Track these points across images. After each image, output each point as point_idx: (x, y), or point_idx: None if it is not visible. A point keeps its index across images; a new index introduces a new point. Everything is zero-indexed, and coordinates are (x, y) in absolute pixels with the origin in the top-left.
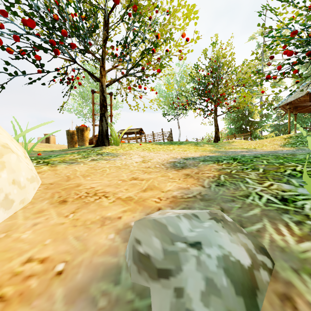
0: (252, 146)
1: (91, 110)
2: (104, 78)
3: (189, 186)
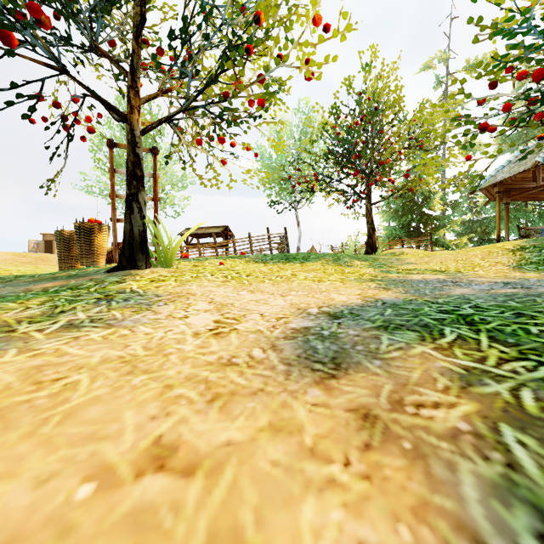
0: (451, 267)
1: None
2: (136, 114)
3: (412, 541)
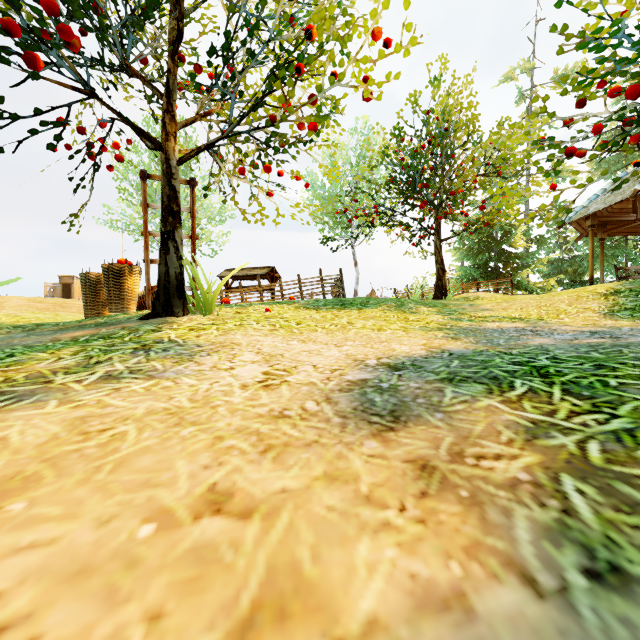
0: (532, 314)
1: None
2: (172, 141)
3: (462, 574)
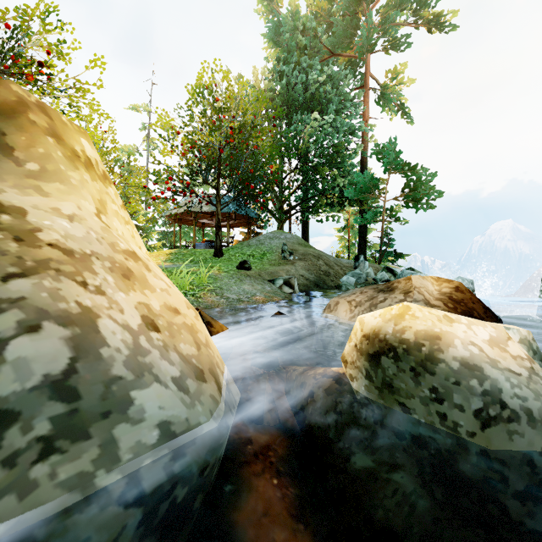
0: None
1: None
2: None
3: None
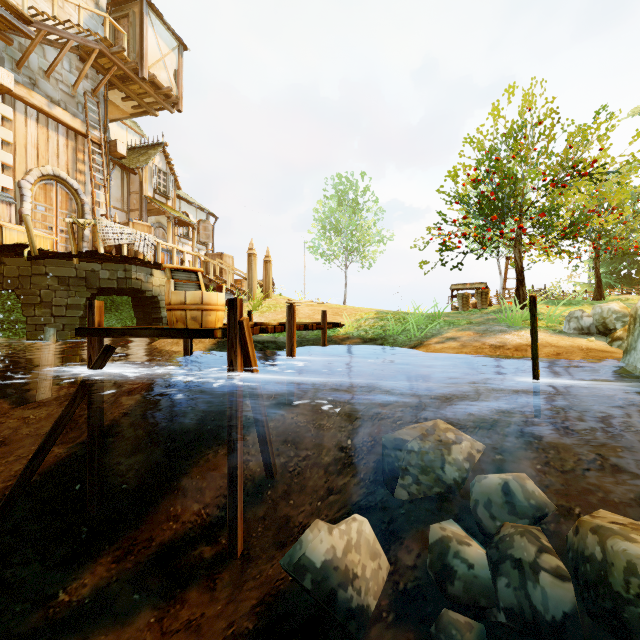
0: None
1: (346, 248)
2: (520, 245)
3: None
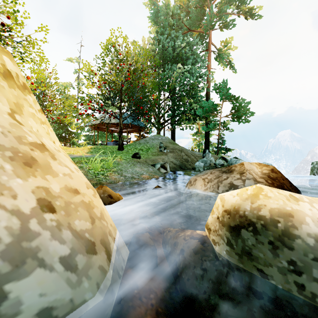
0: (72, 152)
1: None
2: None
3: None
